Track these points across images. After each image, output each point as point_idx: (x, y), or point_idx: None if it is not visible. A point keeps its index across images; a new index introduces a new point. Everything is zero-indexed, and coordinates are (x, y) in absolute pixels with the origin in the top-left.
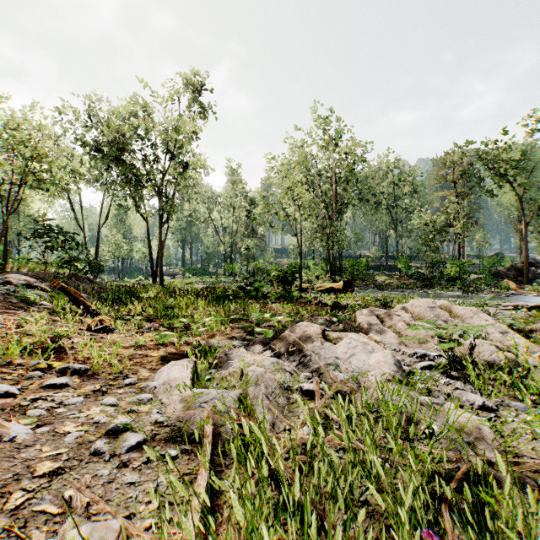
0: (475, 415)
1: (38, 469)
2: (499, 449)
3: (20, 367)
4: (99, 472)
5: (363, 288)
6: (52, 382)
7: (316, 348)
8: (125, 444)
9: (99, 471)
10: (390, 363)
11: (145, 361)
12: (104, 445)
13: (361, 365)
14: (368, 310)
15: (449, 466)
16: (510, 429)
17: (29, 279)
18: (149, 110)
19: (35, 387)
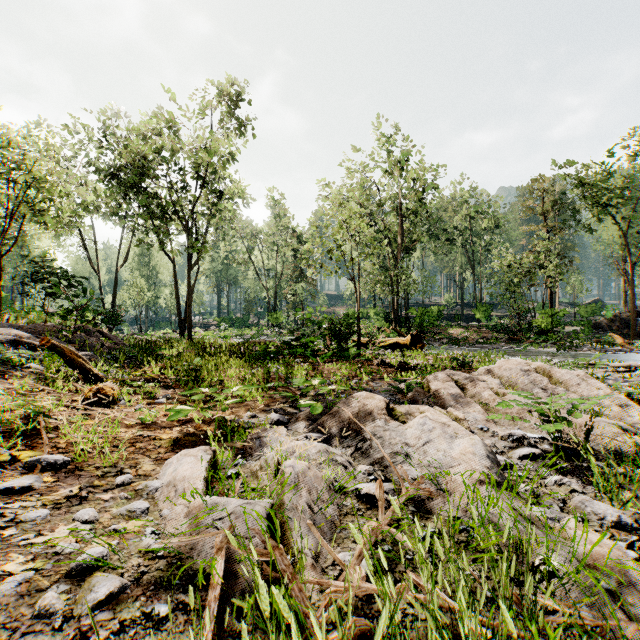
0: (608, 537)
1: None
2: None
3: None
4: None
5: (434, 342)
6: (9, 486)
7: (379, 430)
8: (90, 596)
9: None
10: (480, 455)
11: (151, 447)
12: (57, 599)
13: (440, 457)
14: (444, 373)
15: None
16: None
17: (22, 334)
18: (174, 126)
19: None
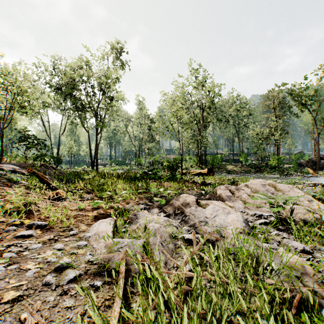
0: (298, 256)
1: (5, 297)
2: (318, 281)
3: (3, 223)
4: (47, 298)
5: (219, 172)
6: (22, 234)
7: (193, 211)
8: (66, 277)
9: (47, 297)
10: (240, 221)
11: (84, 219)
12: (52, 279)
13: (222, 222)
14: (224, 186)
15: (287, 295)
16: (323, 266)
17: (15, 167)
18: (89, 64)
19: (10, 237)
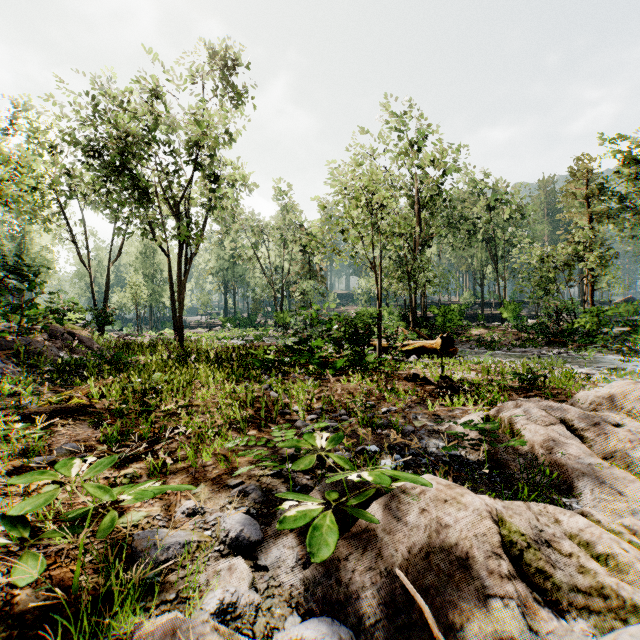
0: None
1: None
2: None
3: None
4: None
5: (461, 345)
6: None
7: None
8: None
9: None
10: None
11: None
12: None
13: None
14: (535, 406)
15: None
16: None
17: None
18: (157, 90)
19: None
